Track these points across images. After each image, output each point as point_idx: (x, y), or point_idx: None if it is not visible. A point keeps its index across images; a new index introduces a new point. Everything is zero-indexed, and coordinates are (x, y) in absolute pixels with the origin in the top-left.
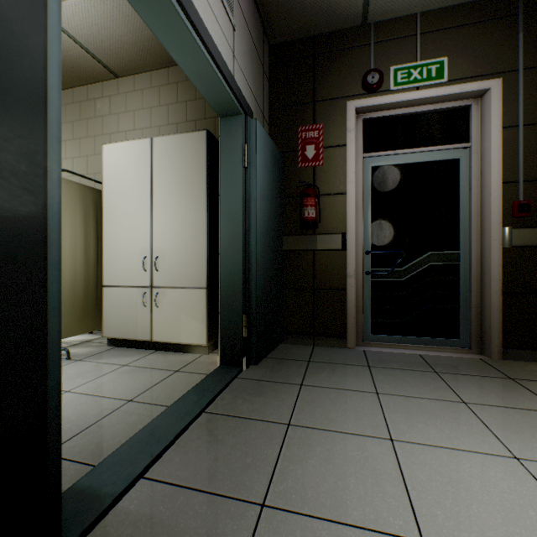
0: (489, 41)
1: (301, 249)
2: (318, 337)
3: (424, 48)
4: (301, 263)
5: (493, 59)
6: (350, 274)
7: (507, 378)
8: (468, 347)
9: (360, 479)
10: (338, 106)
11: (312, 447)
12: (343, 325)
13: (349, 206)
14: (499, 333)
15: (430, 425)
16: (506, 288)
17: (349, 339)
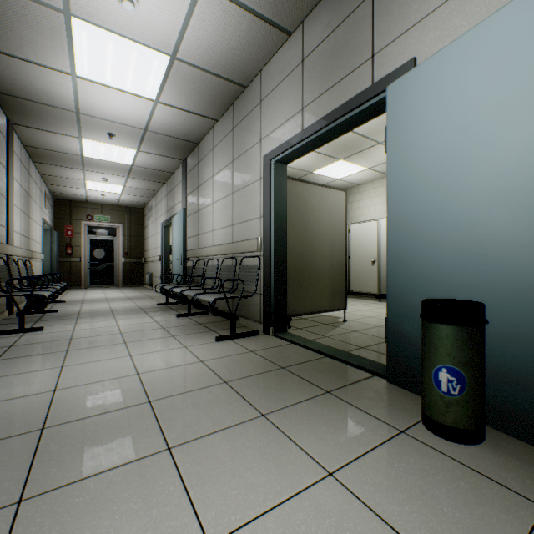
0: (120, 215)
1: (67, 261)
2: (73, 286)
3: (105, 212)
4: (67, 265)
5: (121, 219)
6: (83, 268)
7: (118, 288)
8: (117, 286)
9: (80, 292)
10: (79, 222)
11: (73, 292)
12: (81, 283)
13: (83, 250)
14: (122, 281)
15: (94, 291)
16: (124, 271)
17: (83, 286)
